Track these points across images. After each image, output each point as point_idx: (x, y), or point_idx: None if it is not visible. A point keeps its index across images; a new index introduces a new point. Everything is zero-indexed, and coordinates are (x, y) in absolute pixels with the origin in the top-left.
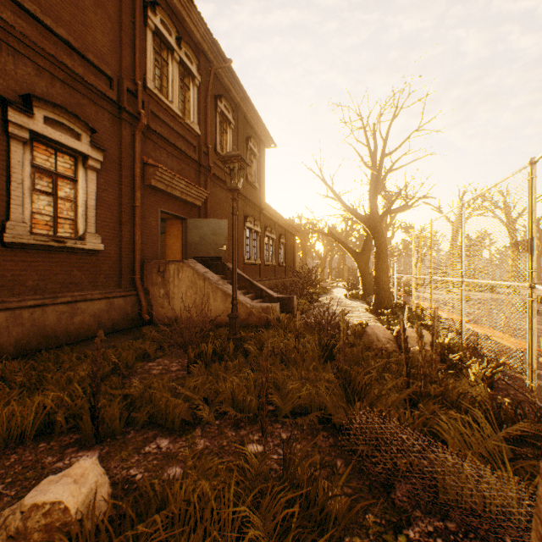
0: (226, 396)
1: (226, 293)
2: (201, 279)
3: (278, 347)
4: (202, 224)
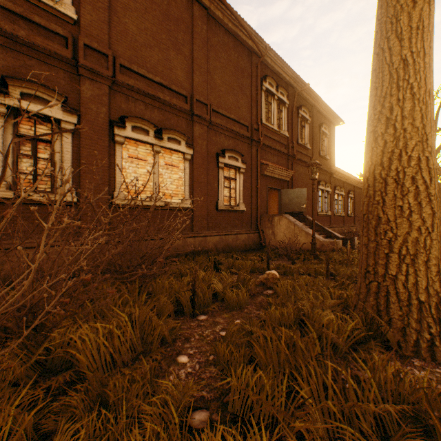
0: (311, 270)
1: (307, 233)
2: (292, 225)
3: (338, 260)
4: (290, 192)
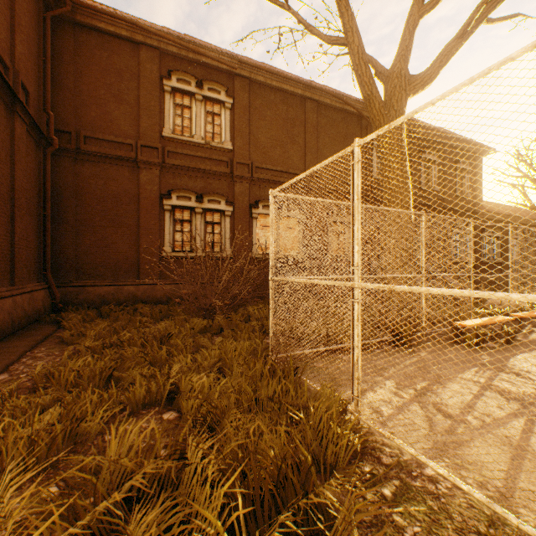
0: None
1: None
2: None
3: None
4: None
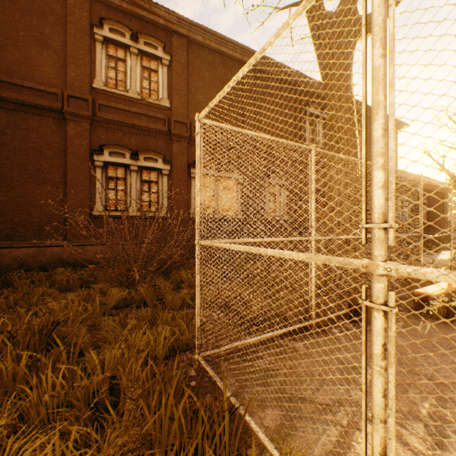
0: None
1: None
2: None
3: None
4: None
